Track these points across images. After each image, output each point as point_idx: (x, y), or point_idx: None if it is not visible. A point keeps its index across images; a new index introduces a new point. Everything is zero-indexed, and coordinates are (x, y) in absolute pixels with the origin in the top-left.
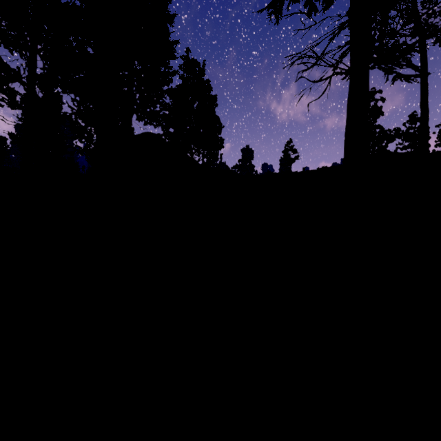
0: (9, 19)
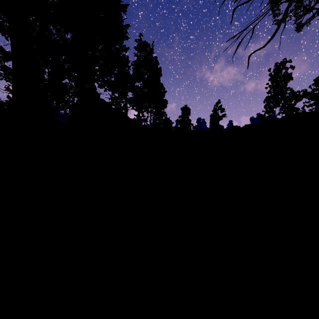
0: (2, 13)
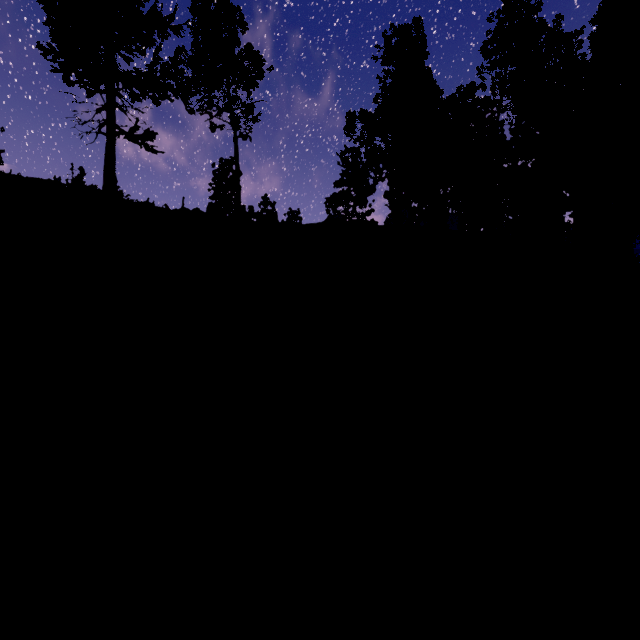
0: None
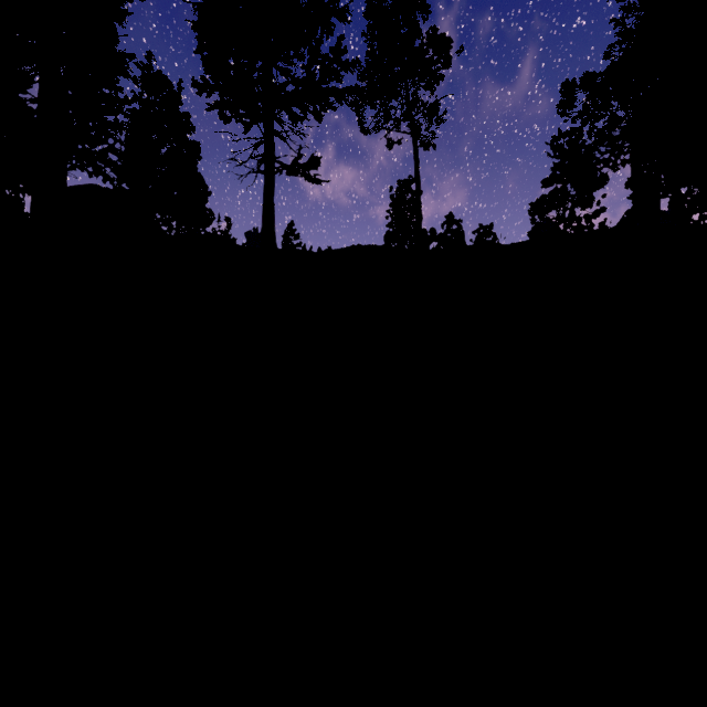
0: None
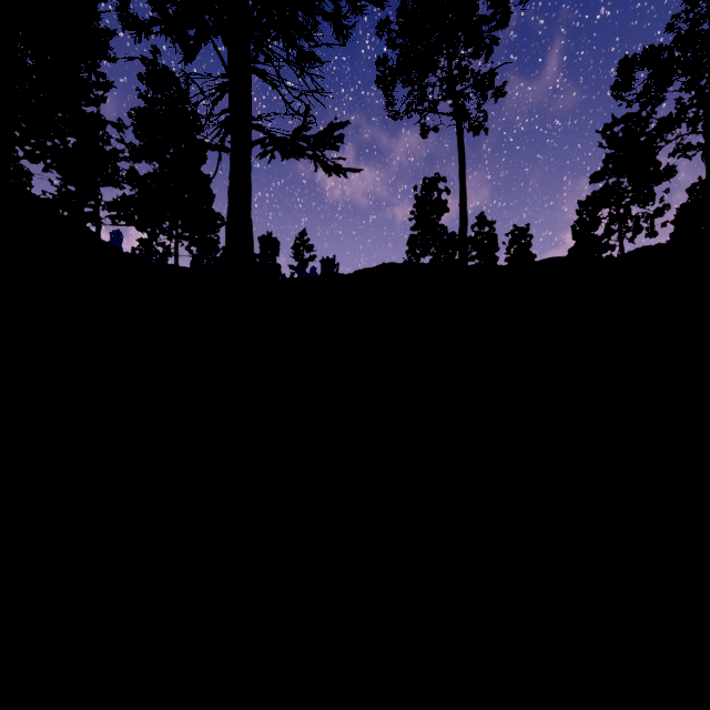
0: None
